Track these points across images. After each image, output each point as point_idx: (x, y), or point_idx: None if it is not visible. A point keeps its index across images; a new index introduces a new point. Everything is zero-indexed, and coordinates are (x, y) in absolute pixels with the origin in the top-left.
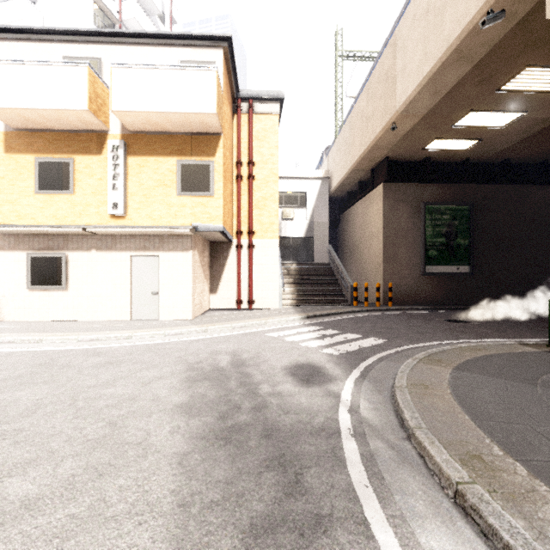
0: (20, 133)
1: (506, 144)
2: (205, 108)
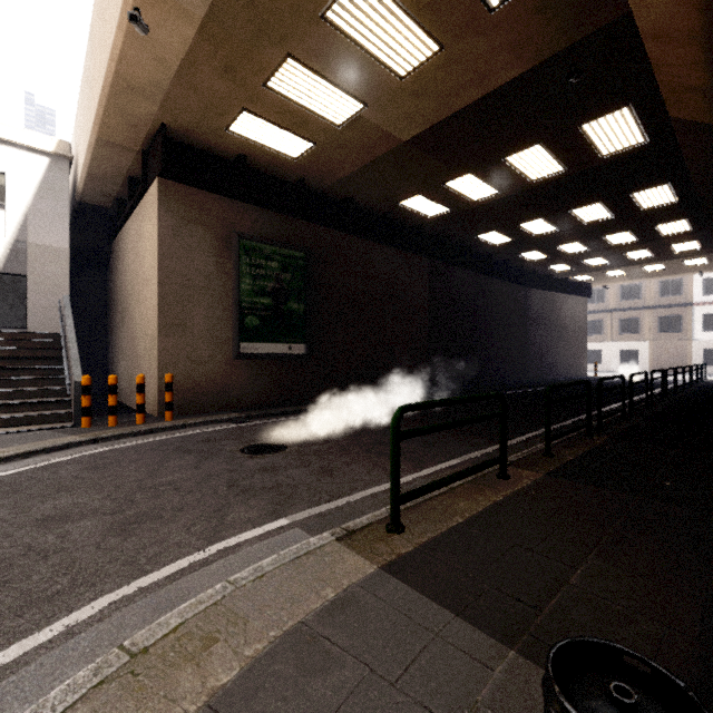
0: None
1: (347, 169)
2: None
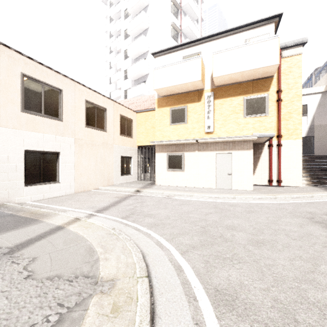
0: (163, 98)
1: None
2: (271, 62)
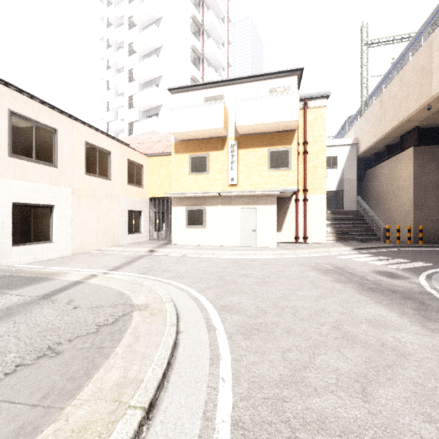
0: (181, 143)
1: None
2: (291, 118)
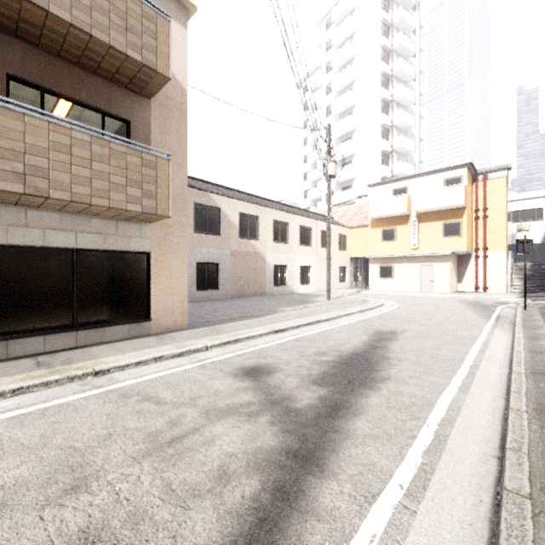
0: (376, 221)
1: None
2: (458, 202)
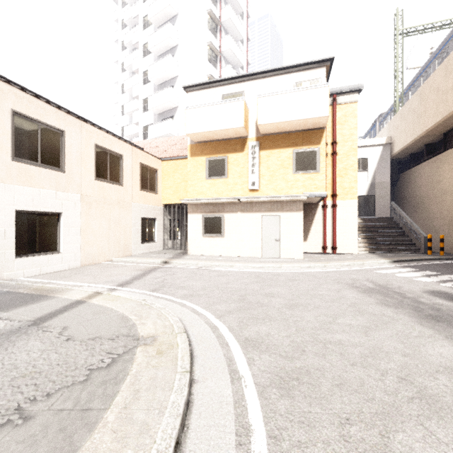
0: (198, 144)
1: None
2: (320, 113)
